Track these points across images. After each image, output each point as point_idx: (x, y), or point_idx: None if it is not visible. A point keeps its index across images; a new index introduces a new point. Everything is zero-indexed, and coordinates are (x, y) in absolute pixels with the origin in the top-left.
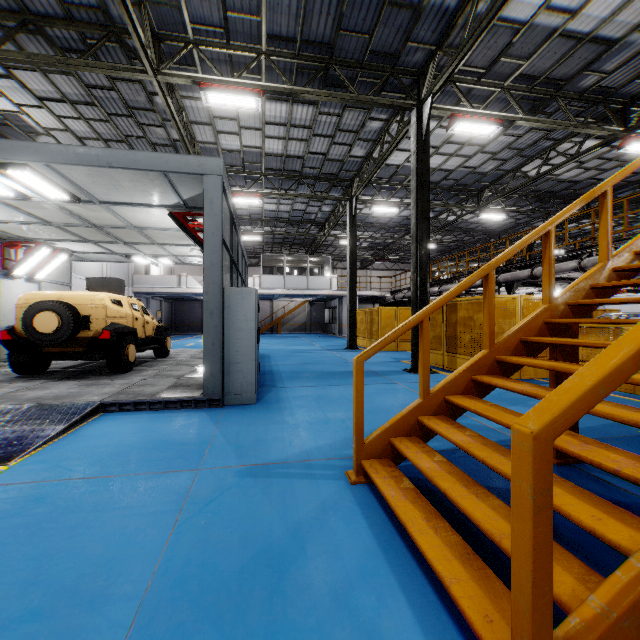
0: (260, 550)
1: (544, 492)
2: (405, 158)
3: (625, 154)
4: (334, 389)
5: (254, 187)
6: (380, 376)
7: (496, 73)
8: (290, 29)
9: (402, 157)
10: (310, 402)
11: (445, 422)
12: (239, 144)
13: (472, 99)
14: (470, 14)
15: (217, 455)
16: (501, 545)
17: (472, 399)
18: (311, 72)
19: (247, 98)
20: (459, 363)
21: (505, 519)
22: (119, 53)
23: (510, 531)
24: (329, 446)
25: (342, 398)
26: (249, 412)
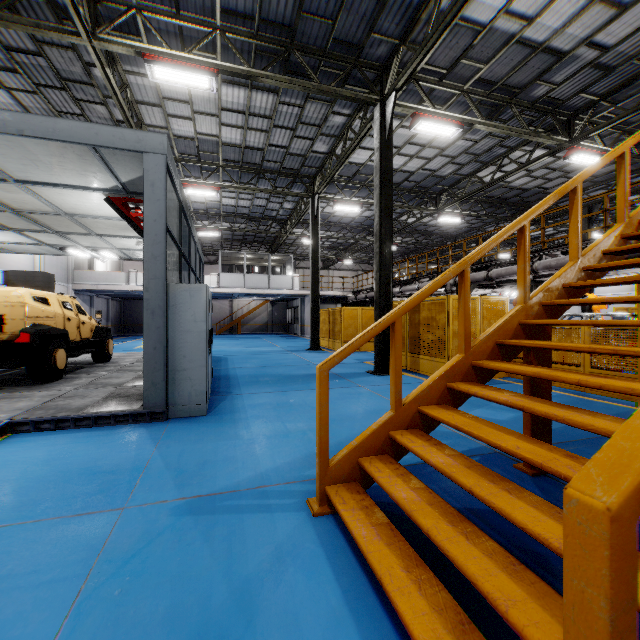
0: (192, 632)
1: (625, 604)
2: (368, 157)
3: (568, 165)
4: (295, 395)
5: (211, 179)
6: (343, 379)
7: (457, 75)
8: (247, 5)
9: (365, 156)
10: (268, 411)
11: (420, 438)
12: (193, 130)
13: (433, 100)
14: (434, 8)
15: (151, 486)
16: (508, 616)
17: (449, 410)
18: (271, 56)
19: (199, 76)
20: (422, 364)
21: (506, 572)
22: (46, 12)
23: (515, 592)
24: (288, 466)
25: (304, 405)
26: (197, 426)
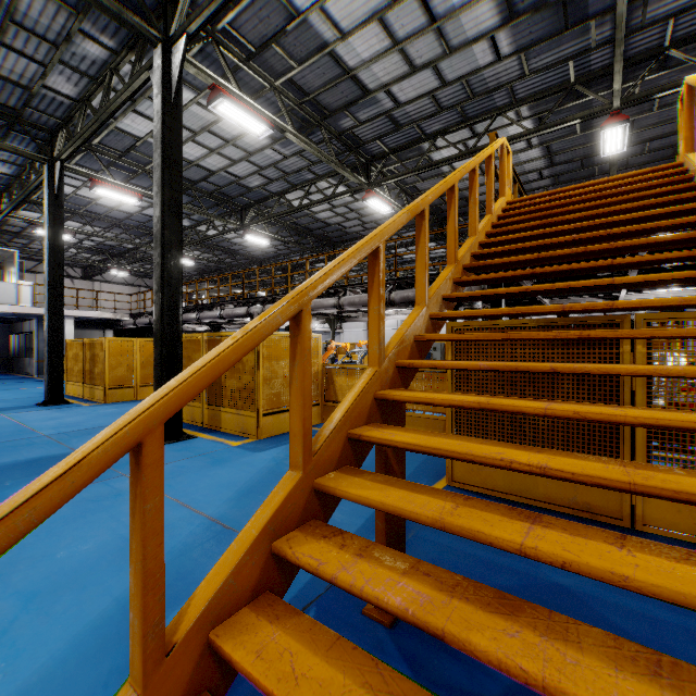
0: None
1: None
2: (149, 130)
3: (363, 209)
4: None
5: None
6: None
7: (267, 63)
8: None
9: (144, 126)
10: None
11: None
12: None
13: (239, 84)
14: None
15: None
16: None
17: (279, 624)
18: None
19: None
20: (224, 419)
21: None
22: None
23: None
24: None
25: None
26: None
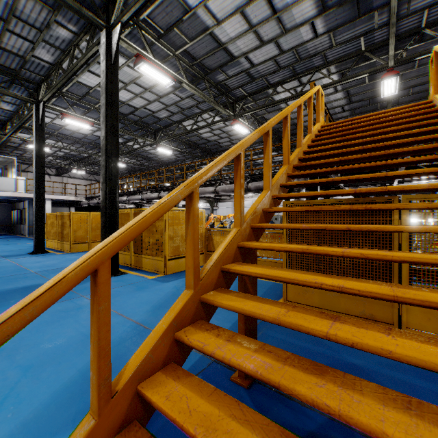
0: None
1: None
2: (97, 82)
3: (231, 131)
4: None
5: None
6: None
7: (171, 40)
8: None
9: (94, 80)
10: None
11: None
12: None
13: (153, 53)
14: None
15: None
16: None
17: (179, 381)
18: None
19: None
20: (144, 262)
21: None
22: None
23: None
24: None
25: None
26: None
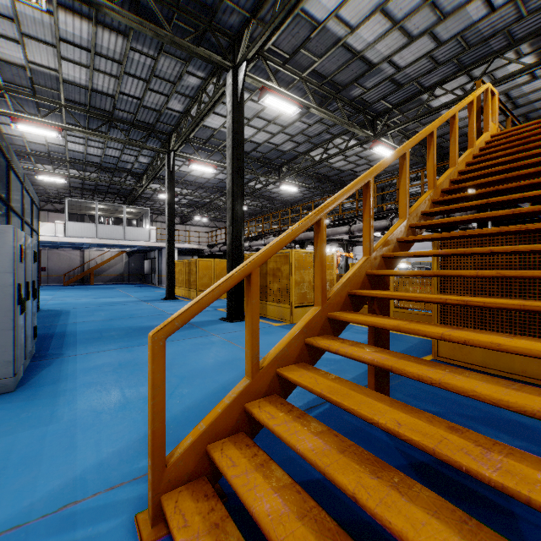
0: None
1: None
2: (221, 123)
3: (371, 156)
4: (143, 350)
5: (52, 119)
6: (197, 328)
7: (297, 62)
8: None
9: (218, 121)
10: (106, 375)
11: (281, 409)
12: (23, 57)
13: (278, 81)
14: None
15: None
16: None
17: (309, 370)
18: None
19: None
20: (269, 309)
21: None
22: None
23: None
24: (118, 456)
25: None
26: None
